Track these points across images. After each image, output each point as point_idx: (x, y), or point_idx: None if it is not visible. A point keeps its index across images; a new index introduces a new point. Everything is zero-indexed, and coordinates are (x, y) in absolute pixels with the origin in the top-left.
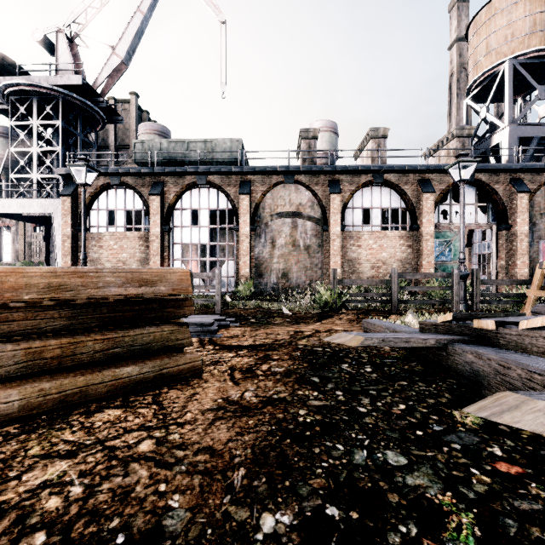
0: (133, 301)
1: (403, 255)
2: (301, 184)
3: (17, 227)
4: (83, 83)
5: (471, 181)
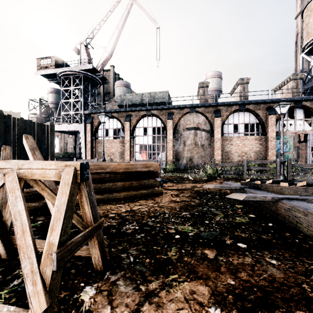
0: (143, 172)
1: (257, 149)
2: (199, 112)
3: (61, 136)
4: (92, 67)
5: (299, 106)
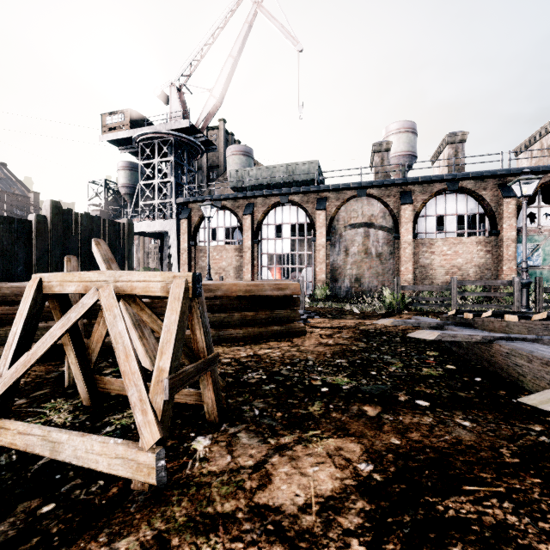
0: (274, 297)
1: (481, 260)
2: (372, 197)
3: (139, 241)
4: (190, 125)
5: None
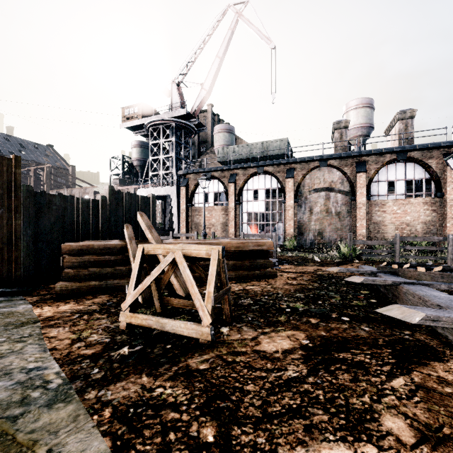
0: (255, 251)
1: (427, 218)
2: (332, 167)
3: None
4: (186, 112)
5: None
